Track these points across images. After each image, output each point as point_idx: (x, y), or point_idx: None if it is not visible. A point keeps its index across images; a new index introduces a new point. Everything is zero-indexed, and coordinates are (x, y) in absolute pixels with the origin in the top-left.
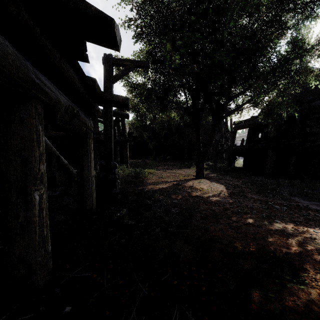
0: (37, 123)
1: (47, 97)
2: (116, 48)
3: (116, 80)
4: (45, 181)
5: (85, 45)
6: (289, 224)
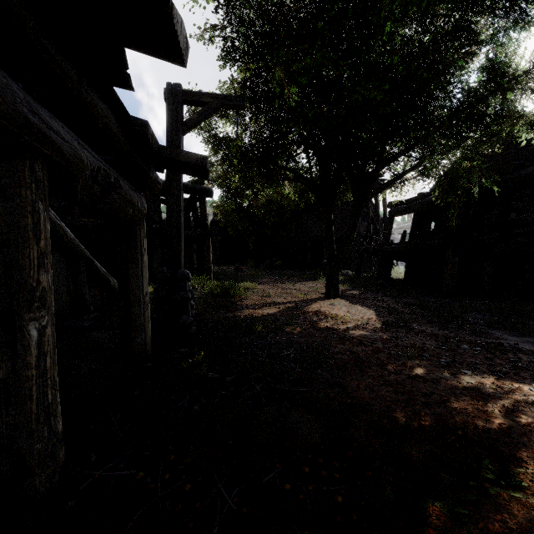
0: (34, 196)
1: (54, 151)
2: (179, 59)
3: (189, 128)
4: (50, 304)
5: (124, 57)
6: (487, 377)
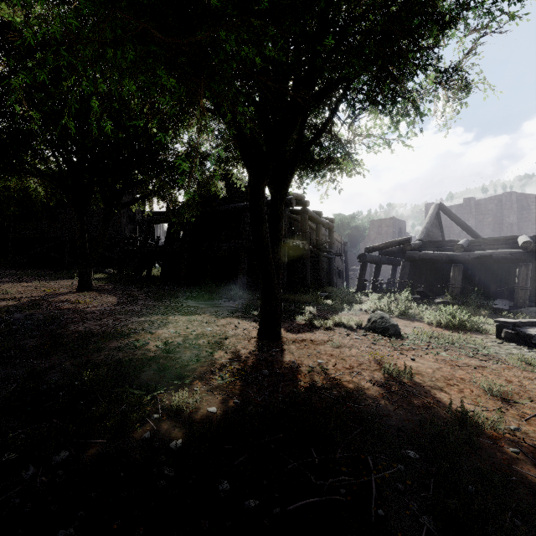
0: None
1: None
2: None
3: None
4: None
5: None
6: (158, 316)
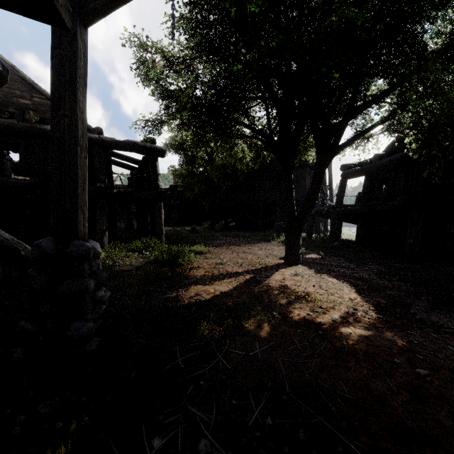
0: None
1: None
2: None
3: (92, 13)
4: None
5: None
6: None
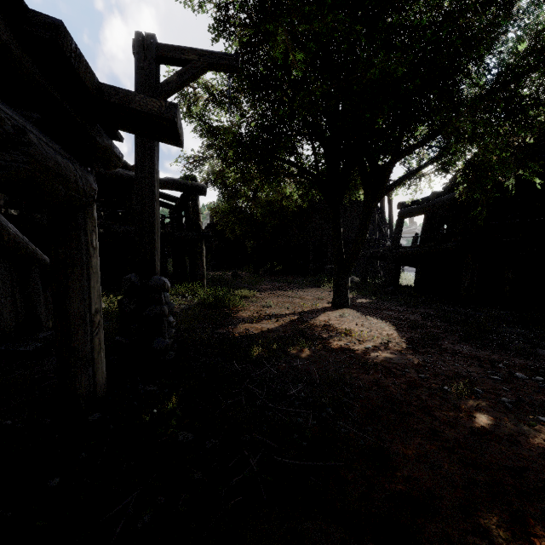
0: None
1: None
2: None
3: (166, 93)
4: None
5: None
6: None
